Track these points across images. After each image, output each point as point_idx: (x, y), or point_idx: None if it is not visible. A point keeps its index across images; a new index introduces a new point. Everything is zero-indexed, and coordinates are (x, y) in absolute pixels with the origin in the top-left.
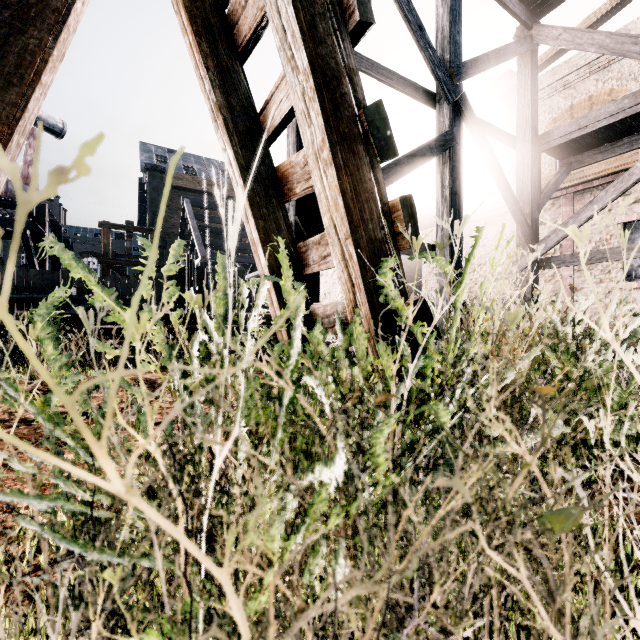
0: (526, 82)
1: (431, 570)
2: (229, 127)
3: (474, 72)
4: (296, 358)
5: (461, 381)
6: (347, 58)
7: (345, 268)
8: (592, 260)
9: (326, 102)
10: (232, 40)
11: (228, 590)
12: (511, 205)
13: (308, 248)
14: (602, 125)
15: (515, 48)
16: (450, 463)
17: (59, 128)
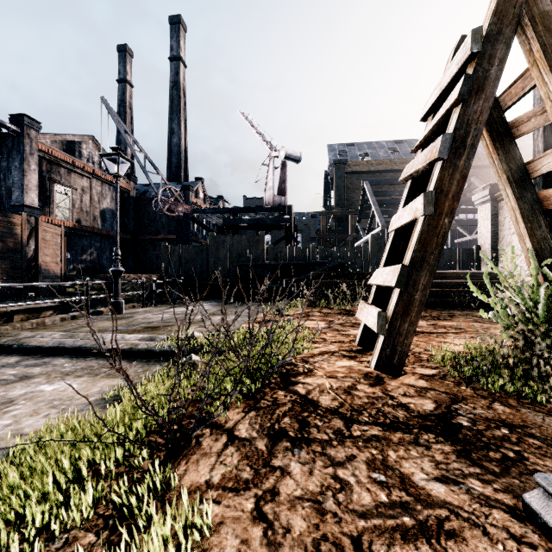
0: None
1: None
2: (509, 180)
3: None
4: None
5: None
6: None
7: None
8: None
9: None
10: (511, 134)
11: None
12: None
13: None
14: None
15: None
16: None
17: (298, 157)
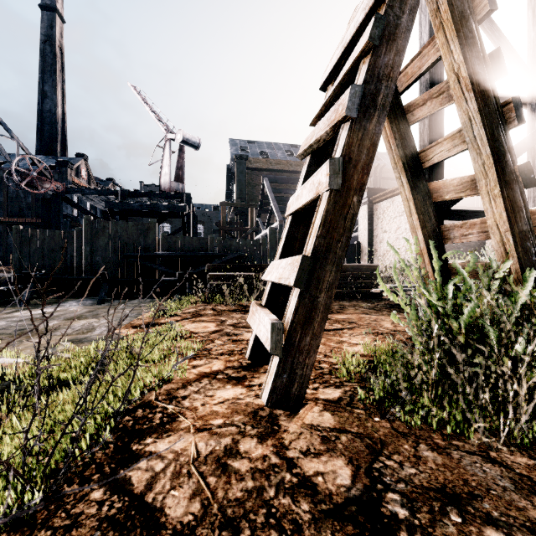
0: None
1: None
2: (405, 167)
3: None
4: (529, 287)
5: None
6: (508, 143)
7: (502, 246)
8: None
9: (498, 168)
10: (406, 119)
11: None
12: None
13: (449, 229)
14: None
15: None
16: None
17: (197, 143)
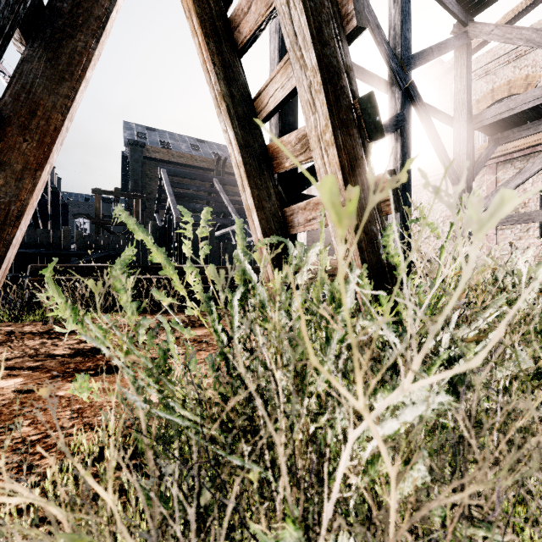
0: (462, 70)
1: (464, 476)
2: (231, 112)
3: (421, 63)
4: (348, 306)
5: (449, 324)
6: (345, 57)
7: None
8: (520, 221)
9: (330, 94)
10: (233, 40)
11: (392, 484)
12: (450, 175)
13: (293, 212)
14: (528, 107)
15: (454, 42)
16: (457, 391)
17: None
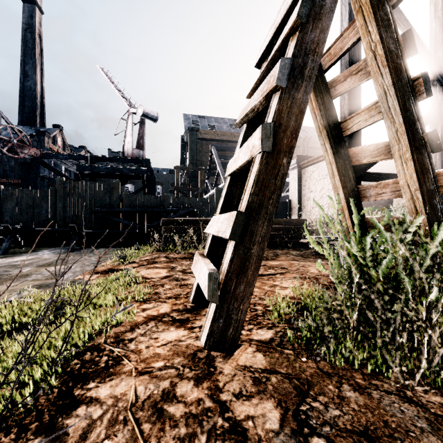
0: None
1: None
2: (328, 135)
3: None
4: (439, 239)
5: None
6: (417, 113)
7: (412, 203)
8: None
9: (409, 135)
10: (329, 94)
11: None
12: None
13: (366, 188)
14: None
15: None
16: None
17: (155, 117)
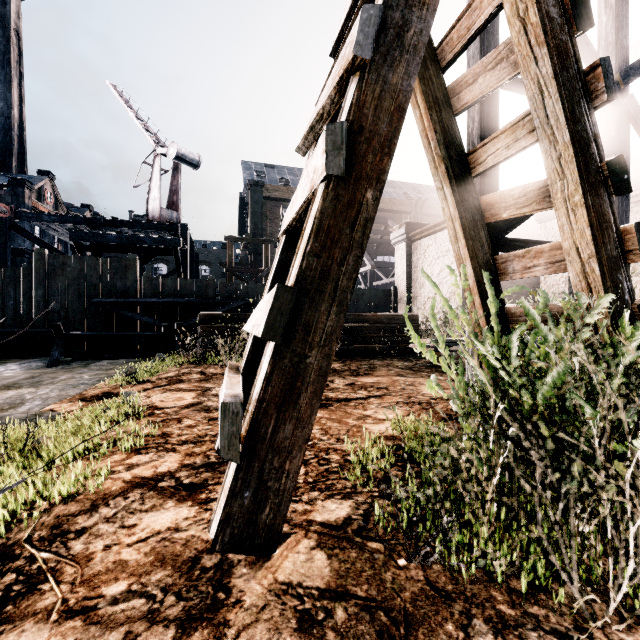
0: None
1: None
2: (449, 172)
3: None
4: None
5: None
6: (593, 127)
7: (583, 279)
8: None
9: (581, 163)
10: (450, 106)
11: None
12: None
13: (507, 260)
14: None
15: None
16: None
17: (196, 161)
